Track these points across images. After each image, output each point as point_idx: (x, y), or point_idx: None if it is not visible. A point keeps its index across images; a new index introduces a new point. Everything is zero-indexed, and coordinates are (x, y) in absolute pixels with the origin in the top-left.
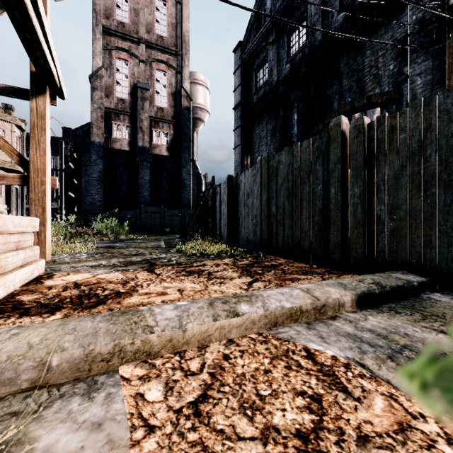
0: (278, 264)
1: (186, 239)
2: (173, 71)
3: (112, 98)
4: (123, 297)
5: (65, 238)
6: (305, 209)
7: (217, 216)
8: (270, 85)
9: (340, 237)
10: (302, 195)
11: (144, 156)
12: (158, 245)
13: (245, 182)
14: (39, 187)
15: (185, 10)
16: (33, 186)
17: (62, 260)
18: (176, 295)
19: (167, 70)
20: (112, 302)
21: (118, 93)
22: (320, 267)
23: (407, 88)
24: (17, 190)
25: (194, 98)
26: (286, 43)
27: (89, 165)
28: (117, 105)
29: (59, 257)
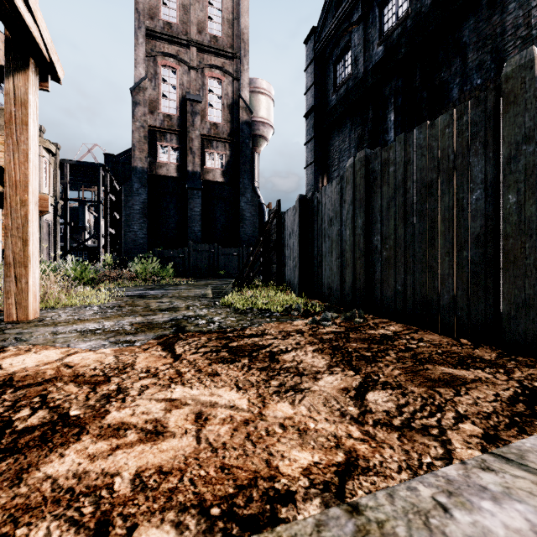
0: (392, 334)
1: (242, 286)
2: (229, 78)
3: (158, 114)
4: (52, 445)
5: (92, 283)
6: (441, 237)
7: (284, 255)
8: (355, 79)
9: (531, 289)
10: (435, 212)
11: (194, 183)
12: (203, 294)
13: (325, 202)
14: (19, 209)
15: (244, 2)
16: (9, 208)
17: (55, 317)
18: (184, 442)
19: (222, 77)
20: (5, 472)
21: (164, 108)
22: (480, 345)
23: None
24: (49, 225)
25: (255, 111)
26: (377, 18)
27: (131, 196)
28: (163, 122)
29: (57, 312)
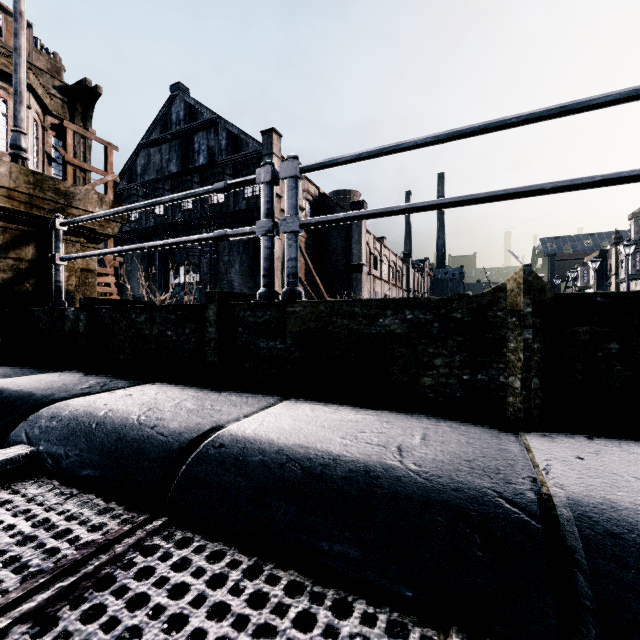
0: None
1: None
2: None
3: None
4: None
5: None
6: None
7: None
8: (141, 224)
9: None
10: None
11: None
12: None
13: None
14: None
15: None
16: None
17: None
18: None
19: None
20: None
21: None
22: None
23: (202, 265)
24: None
25: None
26: None
27: None
28: None
29: None
